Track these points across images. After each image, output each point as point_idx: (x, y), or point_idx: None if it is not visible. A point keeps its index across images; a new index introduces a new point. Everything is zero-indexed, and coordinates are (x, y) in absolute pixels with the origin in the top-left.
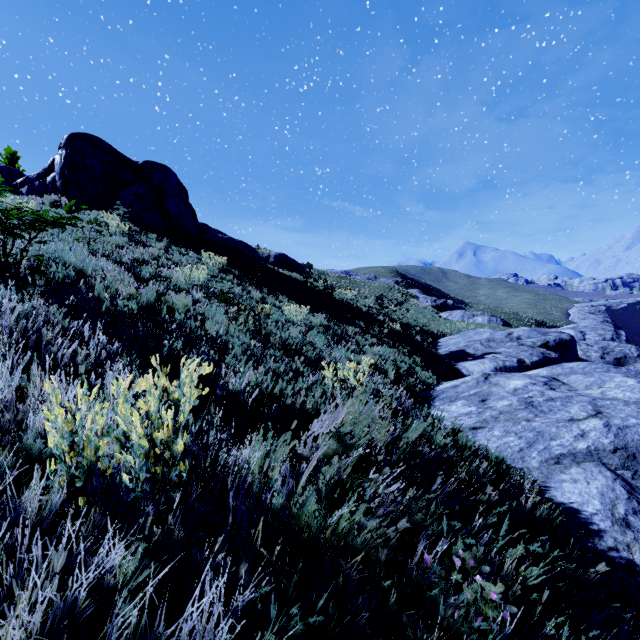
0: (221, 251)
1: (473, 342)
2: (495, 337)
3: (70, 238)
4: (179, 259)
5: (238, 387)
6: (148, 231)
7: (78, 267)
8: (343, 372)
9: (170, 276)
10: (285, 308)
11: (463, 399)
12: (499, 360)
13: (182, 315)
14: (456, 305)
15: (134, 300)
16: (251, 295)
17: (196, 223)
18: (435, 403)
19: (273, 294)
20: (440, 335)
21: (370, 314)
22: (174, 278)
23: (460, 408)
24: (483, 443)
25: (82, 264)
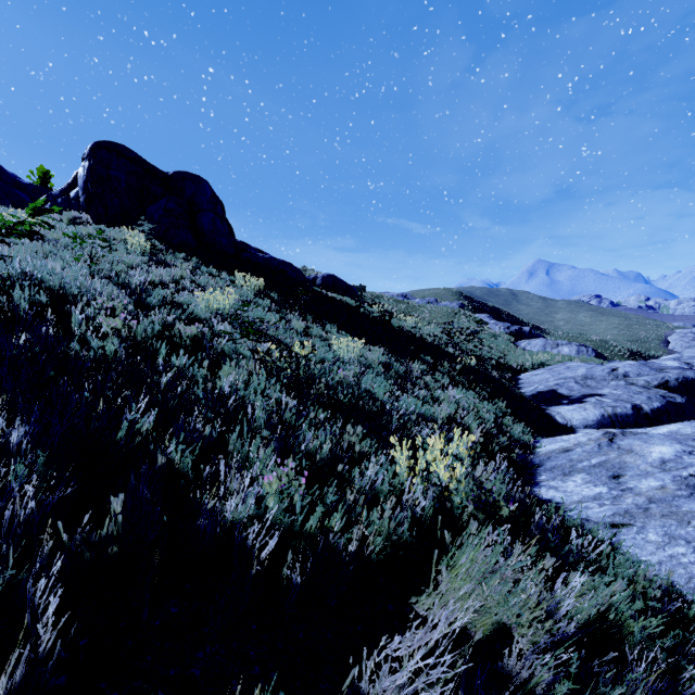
0: (260, 272)
1: (565, 380)
2: (594, 374)
3: (72, 257)
4: (207, 281)
5: (242, 512)
6: (176, 250)
7: (57, 292)
8: (425, 456)
9: (190, 302)
10: (333, 342)
11: (583, 472)
12: (607, 405)
13: (182, 360)
14: (533, 332)
15: (114, 338)
16: (291, 325)
17: (233, 241)
18: (541, 476)
19: (319, 322)
20: (520, 370)
21: (437, 346)
22: (193, 305)
23: (581, 487)
24: (633, 553)
25: (70, 288)
